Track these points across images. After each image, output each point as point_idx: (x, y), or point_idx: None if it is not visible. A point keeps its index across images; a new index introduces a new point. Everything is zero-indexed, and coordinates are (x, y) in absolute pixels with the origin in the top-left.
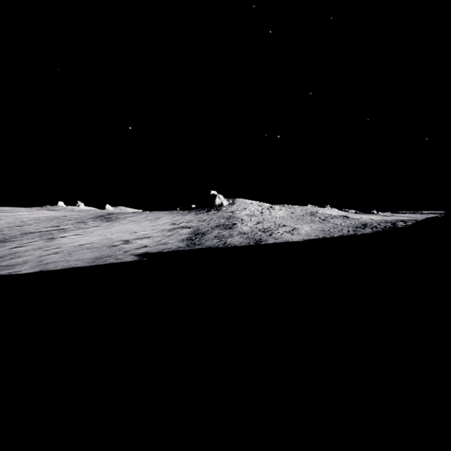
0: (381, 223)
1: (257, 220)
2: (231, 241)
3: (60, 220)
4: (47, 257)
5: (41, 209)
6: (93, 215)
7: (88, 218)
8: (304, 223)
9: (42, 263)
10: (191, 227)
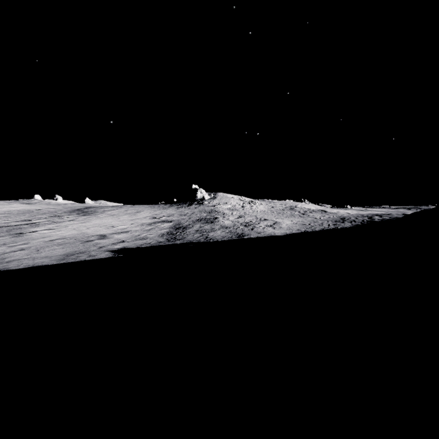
0: (358, 217)
1: (239, 214)
2: (213, 235)
3: (33, 213)
4: (11, 254)
5: (15, 202)
6: (69, 209)
7: (64, 212)
8: (284, 217)
9: (4, 262)
10: (172, 221)
